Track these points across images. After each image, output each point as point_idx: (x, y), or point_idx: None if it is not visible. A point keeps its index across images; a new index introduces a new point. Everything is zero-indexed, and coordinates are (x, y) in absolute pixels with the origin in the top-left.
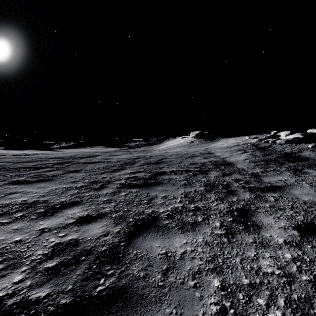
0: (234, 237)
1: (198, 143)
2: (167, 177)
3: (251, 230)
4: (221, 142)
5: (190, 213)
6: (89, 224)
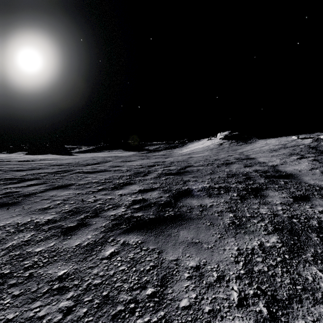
0: None
1: (228, 145)
2: (196, 204)
3: None
4: (260, 144)
5: None
6: None
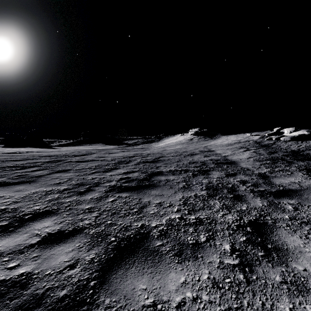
0: (254, 272)
1: (197, 140)
2: (163, 179)
3: (274, 258)
4: (222, 139)
5: (190, 228)
6: (55, 247)
